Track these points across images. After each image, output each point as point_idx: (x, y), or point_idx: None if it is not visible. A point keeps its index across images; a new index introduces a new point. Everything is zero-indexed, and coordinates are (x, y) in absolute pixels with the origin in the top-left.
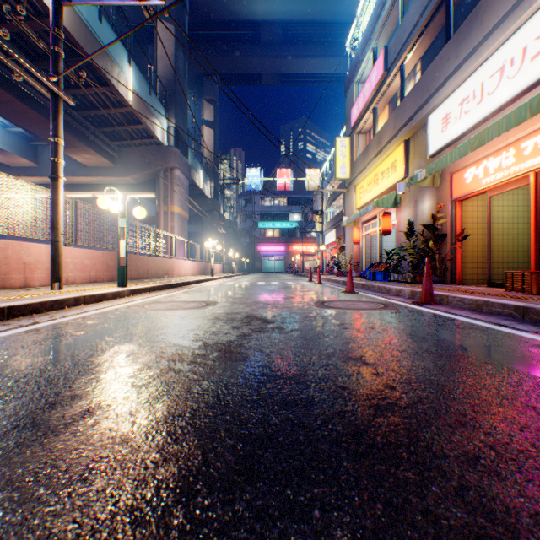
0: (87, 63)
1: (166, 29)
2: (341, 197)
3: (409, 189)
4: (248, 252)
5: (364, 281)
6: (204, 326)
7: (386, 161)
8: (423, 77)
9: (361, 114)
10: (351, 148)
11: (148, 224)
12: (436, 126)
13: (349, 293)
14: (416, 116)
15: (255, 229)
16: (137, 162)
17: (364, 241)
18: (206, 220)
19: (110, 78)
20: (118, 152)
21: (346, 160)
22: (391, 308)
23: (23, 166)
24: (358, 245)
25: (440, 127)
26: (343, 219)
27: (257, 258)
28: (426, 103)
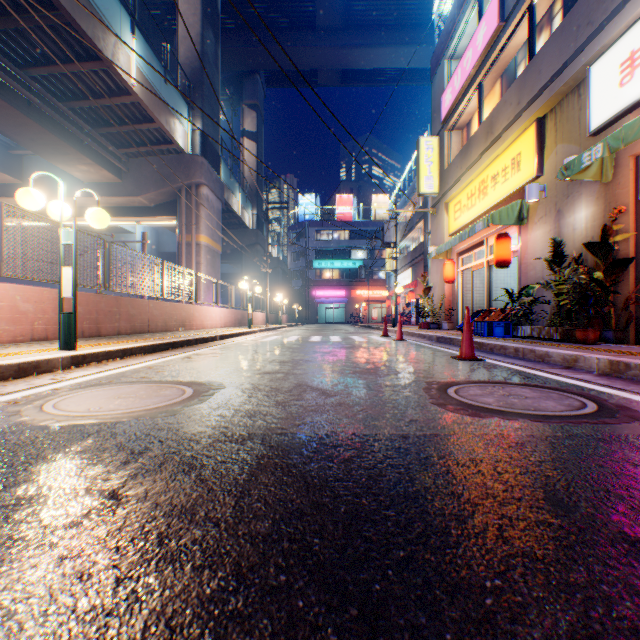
0: (63, 21)
1: (190, 1)
2: (419, 226)
3: (545, 194)
4: (300, 298)
5: (475, 337)
6: (24, 590)
7: (501, 158)
8: (579, 4)
9: (458, 98)
10: (441, 151)
11: (175, 262)
12: (608, 79)
13: (468, 360)
14: (564, 73)
15: (309, 269)
16: (152, 176)
17: (461, 280)
18: (246, 257)
19: (101, 47)
20: (126, 163)
21: (433, 168)
22: (632, 414)
23: (3, 184)
24: (451, 286)
25: (618, 78)
26: (430, 250)
27: (312, 305)
28: (587, 44)
